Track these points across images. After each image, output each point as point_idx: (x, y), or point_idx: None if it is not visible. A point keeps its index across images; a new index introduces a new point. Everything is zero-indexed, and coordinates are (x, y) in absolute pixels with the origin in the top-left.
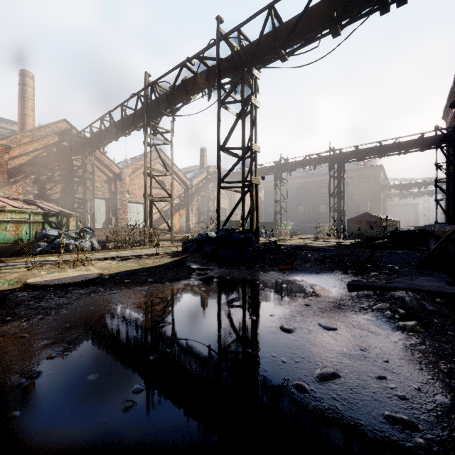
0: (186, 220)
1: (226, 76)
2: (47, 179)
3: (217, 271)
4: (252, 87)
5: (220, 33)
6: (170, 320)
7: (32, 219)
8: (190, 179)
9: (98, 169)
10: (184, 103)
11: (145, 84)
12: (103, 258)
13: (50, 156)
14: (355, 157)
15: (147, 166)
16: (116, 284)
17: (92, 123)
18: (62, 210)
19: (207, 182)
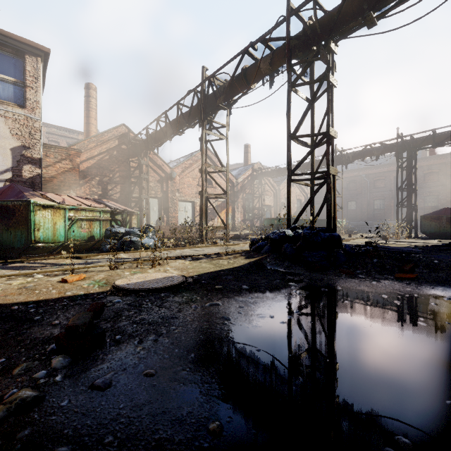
0: (232, 217)
1: (293, 57)
2: (109, 180)
3: (312, 277)
4: (329, 64)
5: (291, 8)
6: (332, 359)
7: (102, 217)
8: (235, 177)
9: (152, 169)
10: (242, 94)
11: (202, 78)
12: (173, 257)
13: (111, 158)
14: (432, 143)
15: (195, 164)
16: (209, 291)
17: (149, 124)
18: (126, 209)
19: (253, 179)
